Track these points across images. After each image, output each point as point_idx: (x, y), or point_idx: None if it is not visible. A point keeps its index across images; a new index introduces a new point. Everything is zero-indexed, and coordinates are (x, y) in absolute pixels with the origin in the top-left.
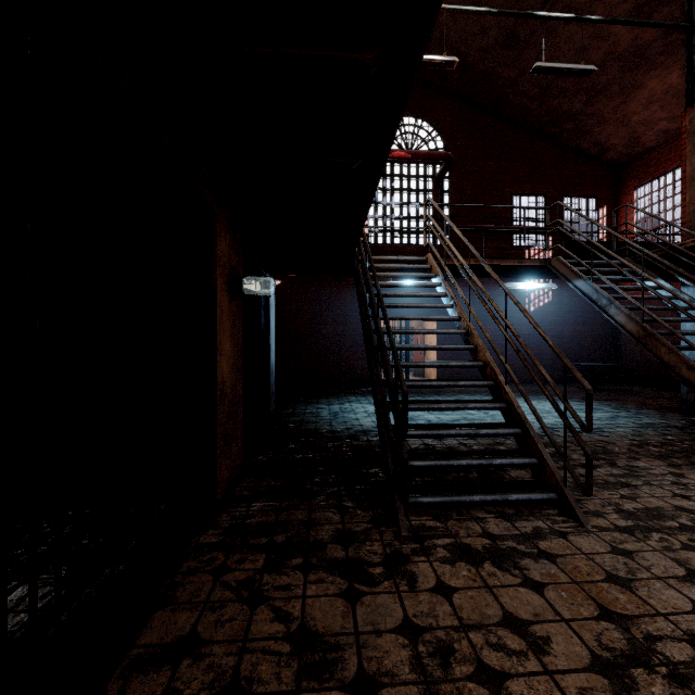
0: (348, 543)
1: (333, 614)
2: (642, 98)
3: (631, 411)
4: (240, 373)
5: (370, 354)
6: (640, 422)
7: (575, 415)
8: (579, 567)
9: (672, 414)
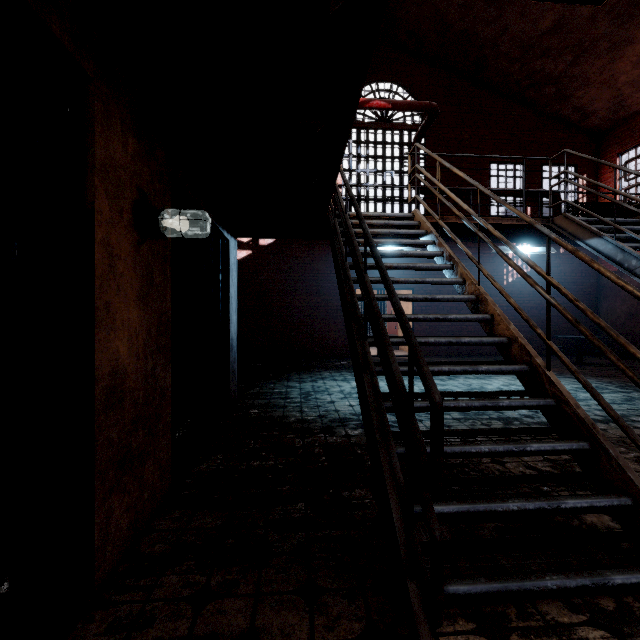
0: None
1: None
2: (632, 55)
3: None
4: (166, 353)
5: (352, 327)
6: None
7: None
8: None
9: None
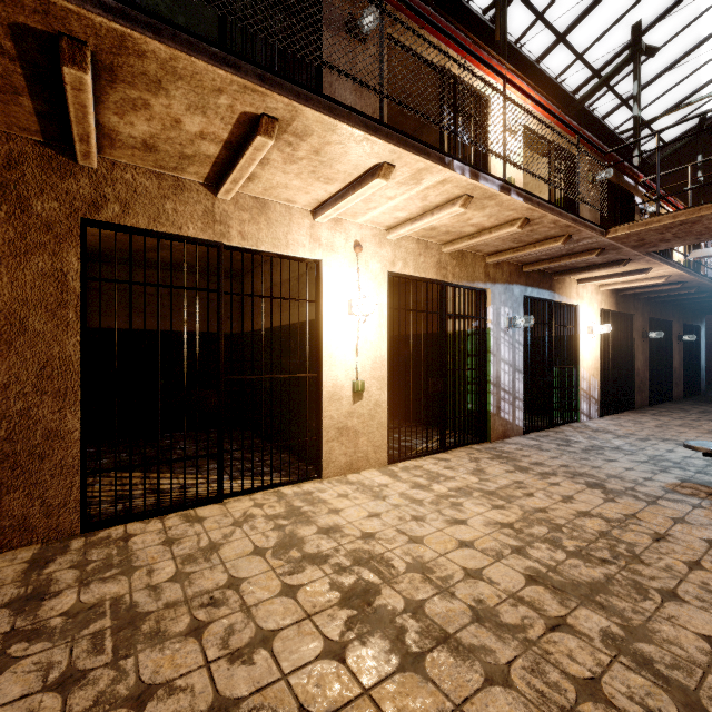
0: None
1: (704, 408)
2: None
3: None
4: (681, 366)
5: None
6: None
7: None
8: None
9: None
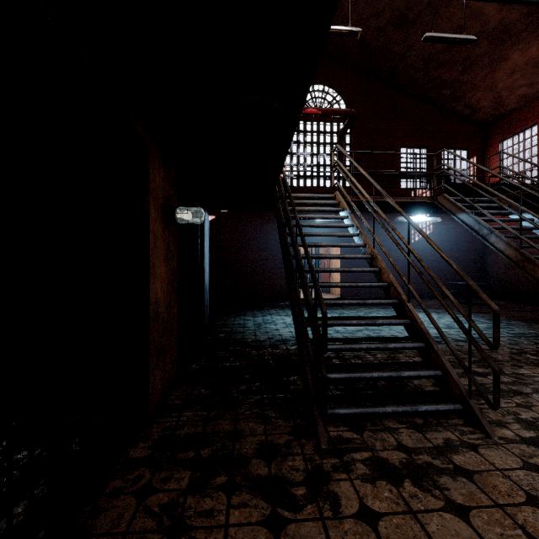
0: (270, 458)
1: None
2: (507, 68)
3: (502, 322)
4: (175, 292)
5: (289, 276)
6: (513, 332)
7: (480, 333)
8: (497, 486)
9: (537, 325)
